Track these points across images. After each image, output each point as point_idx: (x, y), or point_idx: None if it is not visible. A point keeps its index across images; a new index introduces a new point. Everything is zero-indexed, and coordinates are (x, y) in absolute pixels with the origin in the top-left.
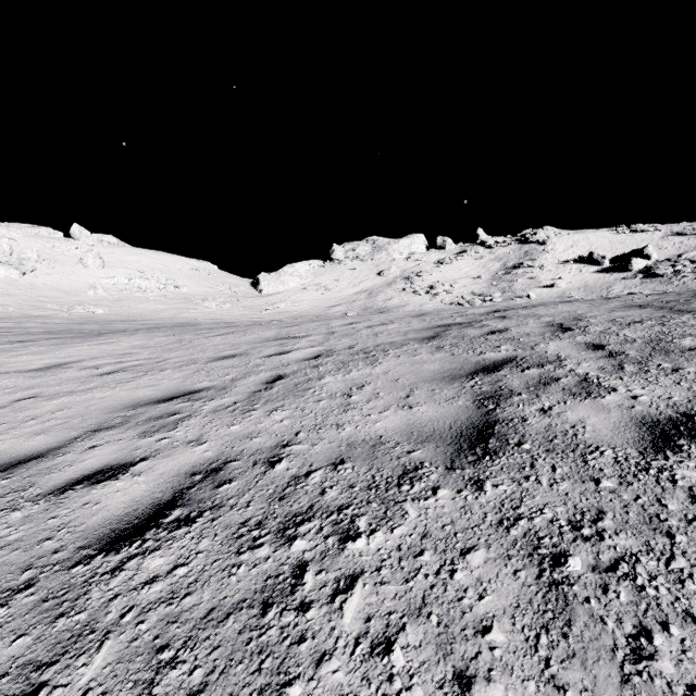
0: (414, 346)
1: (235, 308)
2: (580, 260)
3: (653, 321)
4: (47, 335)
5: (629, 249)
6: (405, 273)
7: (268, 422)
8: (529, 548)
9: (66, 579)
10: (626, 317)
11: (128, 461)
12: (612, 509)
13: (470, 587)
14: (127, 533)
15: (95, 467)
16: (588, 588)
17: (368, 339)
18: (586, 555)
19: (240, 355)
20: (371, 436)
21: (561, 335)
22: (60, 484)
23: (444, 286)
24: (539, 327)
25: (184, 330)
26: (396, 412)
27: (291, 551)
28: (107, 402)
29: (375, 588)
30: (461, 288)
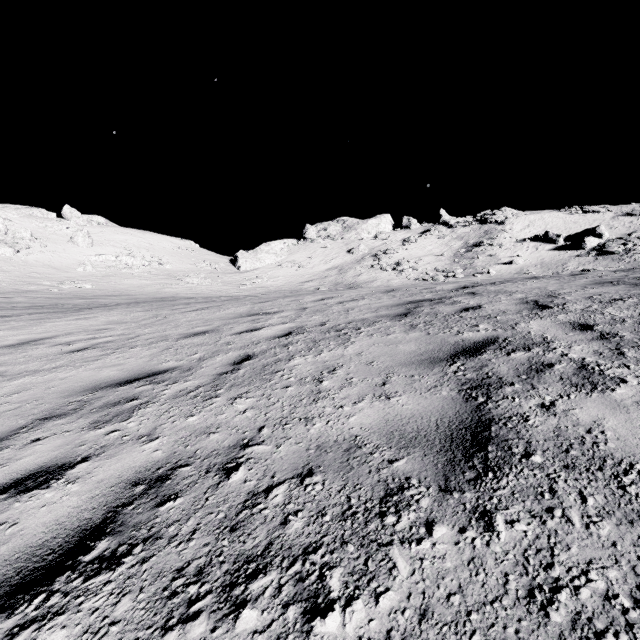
0: (387, 323)
1: (215, 283)
2: (536, 239)
3: (634, 298)
4: (30, 310)
5: (582, 228)
6: (373, 251)
7: (229, 413)
8: None
9: None
10: (603, 293)
11: (68, 461)
12: None
13: None
14: (34, 578)
15: (29, 468)
16: None
17: (339, 316)
18: None
19: (212, 331)
20: (344, 436)
21: (540, 313)
22: None
23: (409, 263)
24: (514, 305)
25: (162, 305)
26: (372, 404)
27: (236, 632)
28: (67, 384)
29: None
30: (425, 265)
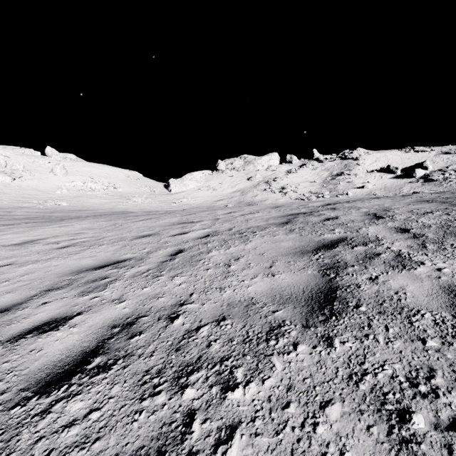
0: (274, 229)
1: (153, 202)
2: (381, 170)
3: (440, 212)
4: (26, 220)
5: (413, 163)
6: (265, 179)
7: (170, 285)
8: (377, 403)
9: (5, 419)
10: (420, 208)
11: (68, 315)
12: (441, 367)
13: (331, 442)
14: (58, 377)
15: (43, 319)
16: (435, 448)
17: (241, 224)
18: (427, 412)
19: (154, 234)
20: (245, 298)
21: (376, 221)
22: (16, 333)
23: (291, 187)
24: (360, 216)
25: (118, 216)
26: (263, 279)
27: (183, 399)
28: (59, 269)
29: (251, 440)
30: (303, 189)
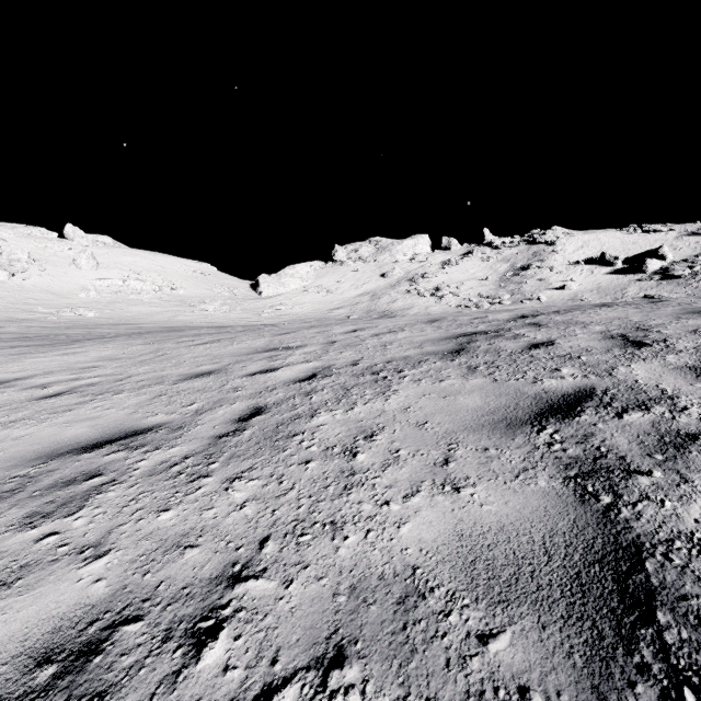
0: (437, 364)
1: (233, 311)
2: (591, 261)
3: None
4: (15, 342)
5: (642, 250)
6: (409, 275)
7: (220, 507)
8: None
9: None
10: None
11: None
12: None
13: None
14: None
15: None
16: None
17: (375, 352)
18: None
19: (218, 371)
20: (395, 566)
21: (639, 353)
22: None
23: (450, 288)
24: (597, 340)
25: (167, 336)
26: (433, 499)
27: None
28: (18, 447)
29: None
30: (468, 290)
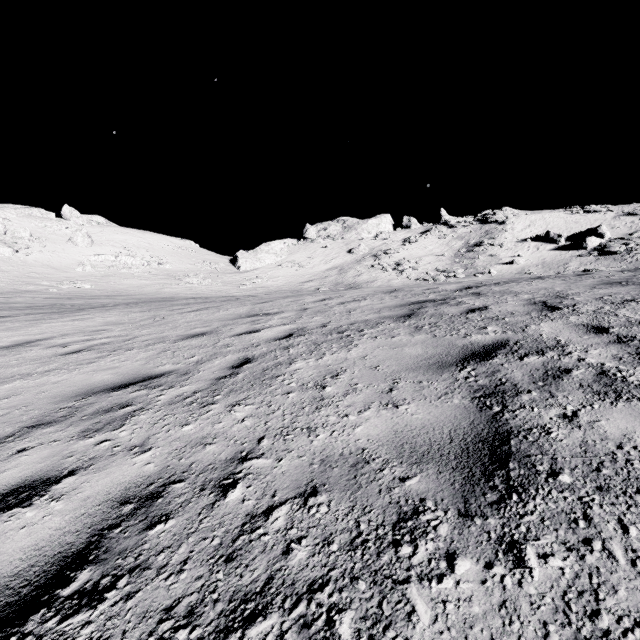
0: (391, 325)
1: (214, 283)
2: (537, 238)
3: None
4: (27, 310)
5: (583, 228)
6: (373, 251)
7: (227, 421)
8: None
9: None
10: (614, 294)
11: (53, 475)
12: None
13: None
14: (5, 616)
15: (12, 482)
16: None
17: (341, 317)
18: None
19: (210, 333)
20: (350, 449)
21: (550, 315)
22: None
23: (410, 263)
24: (522, 306)
25: (160, 305)
26: (379, 412)
27: None
28: (59, 388)
29: None
30: (426, 265)
